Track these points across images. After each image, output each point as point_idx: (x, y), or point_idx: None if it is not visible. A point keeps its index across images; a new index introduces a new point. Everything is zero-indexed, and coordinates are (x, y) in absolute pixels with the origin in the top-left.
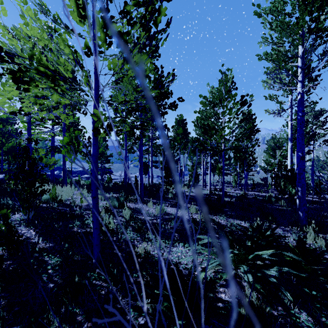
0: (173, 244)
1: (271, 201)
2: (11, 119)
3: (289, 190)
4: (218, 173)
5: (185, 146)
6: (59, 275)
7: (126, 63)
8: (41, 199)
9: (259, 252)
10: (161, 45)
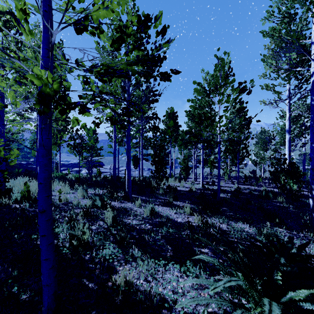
0: (166, 264)
1: (269, 196)
2: None
3: (290, 186)
4: (209, 166)
5: (176, 139)
6: None
7: None
8: None
9: (298, 295)
10: (151, 25)
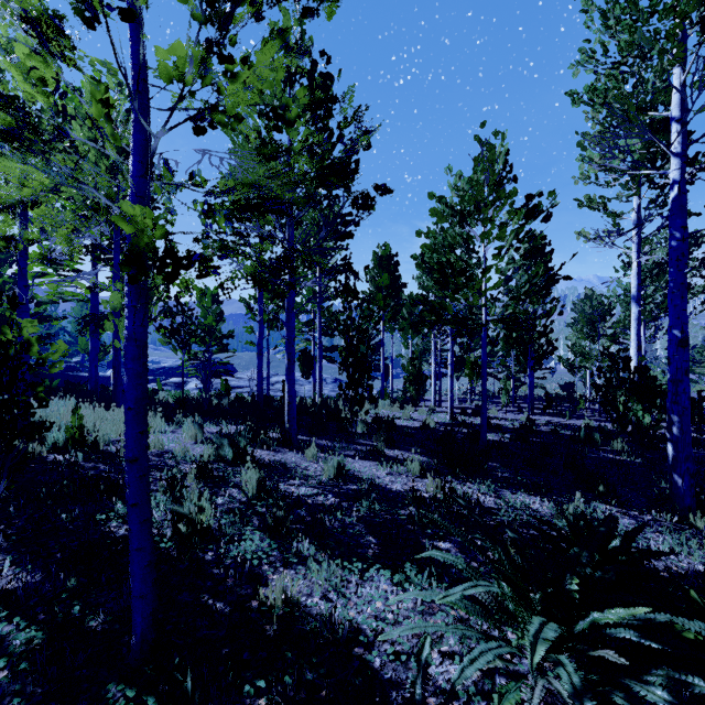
0: (365, 570)
1: (594, 440)
2: (1, 253)
3: (637, 417)
4: (468, 375)
5: (395, 315)
6: (24, 693)
7: (219, 63)
8: (25, 448)
9: (605, 616)
10: (339, 74)
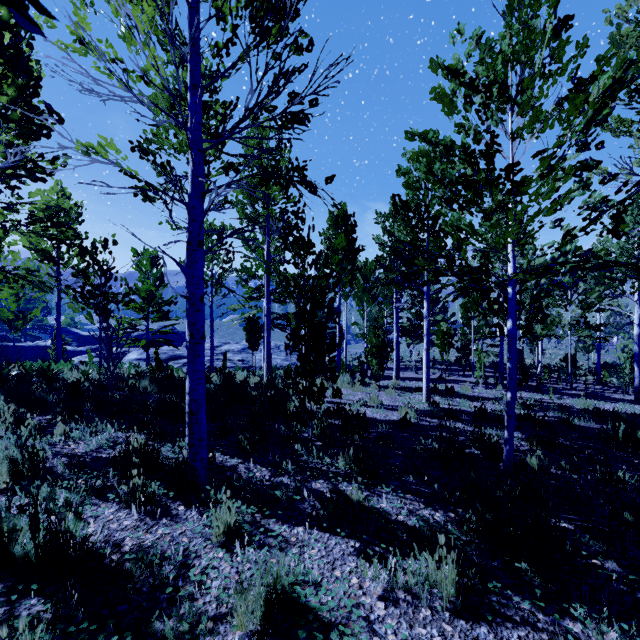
0: None
1: (638, 441)
2: None
3: None
4: (439, 346)
5: (352, 279)
6: None
7: None
8: None
9: None
10: None
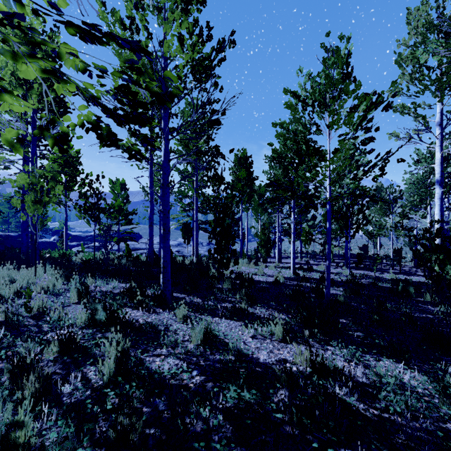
0: None
1: (409, 292)
2: None
3: None
4: (304, 241)
5: (250, 198)
6: None
7: None
8: None
9: None
10: None
